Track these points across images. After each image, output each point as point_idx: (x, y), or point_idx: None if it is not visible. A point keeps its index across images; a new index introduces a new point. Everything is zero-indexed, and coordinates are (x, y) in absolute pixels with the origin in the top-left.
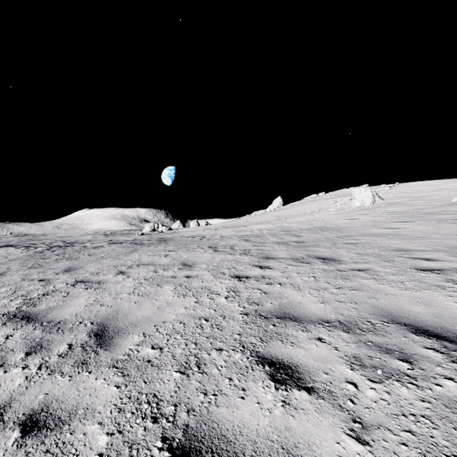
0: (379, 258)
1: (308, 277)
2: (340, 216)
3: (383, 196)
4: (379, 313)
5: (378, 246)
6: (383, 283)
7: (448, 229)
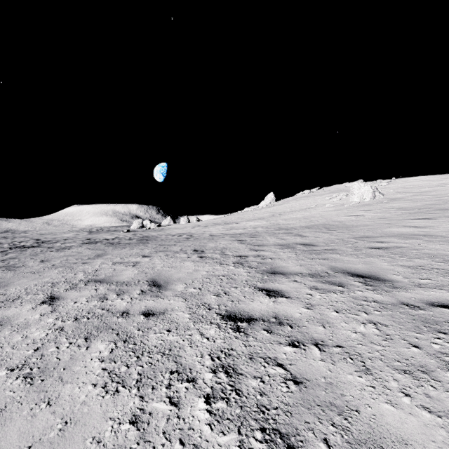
0: None
1: (362, 323)
2: (340, 212)
3: (382, 191)
4: None
5: (426, 254)
6: None
7: None
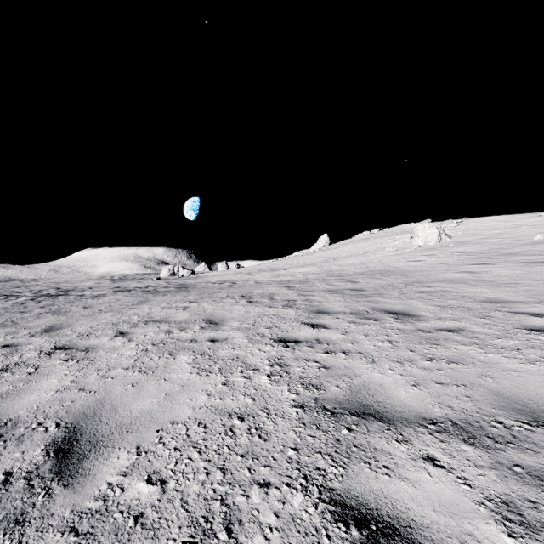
0: (470, 313)
1: (381, 341)
2: (400, 257)
3: (450, 234)
4: (508, 406)
5: (462, 296)
6: (492, 351)
7: (542, 273)
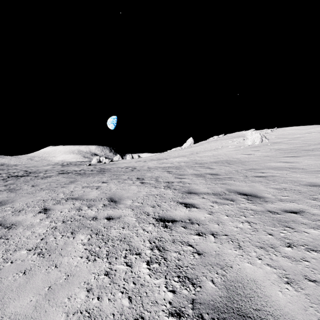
0: (302, 195)
1: (241, 222)
2: (238, 151)
3: (268, 137)
4: None
5: (289, 180)
6: None
7: None
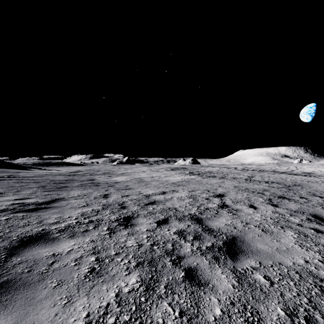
0: None
1: None
2: None
3: None
4: None
5: None
6: None
7: None
